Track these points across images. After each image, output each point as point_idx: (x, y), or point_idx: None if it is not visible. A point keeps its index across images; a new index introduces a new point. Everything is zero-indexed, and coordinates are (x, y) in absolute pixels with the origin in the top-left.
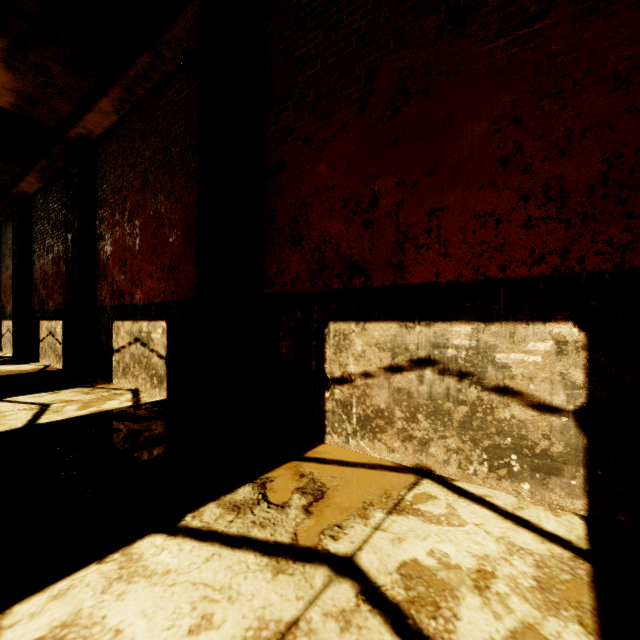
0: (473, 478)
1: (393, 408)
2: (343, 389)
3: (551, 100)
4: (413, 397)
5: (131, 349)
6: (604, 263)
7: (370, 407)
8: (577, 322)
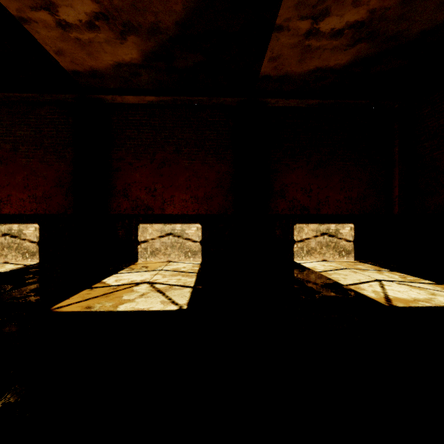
0: (181, 260)
1: (161, 247)
2: (145, 244)
3: (196, 178)
4: (167, 243)
5: None
6: (204, 212)
7: (154, 248)
8: (200, 224)
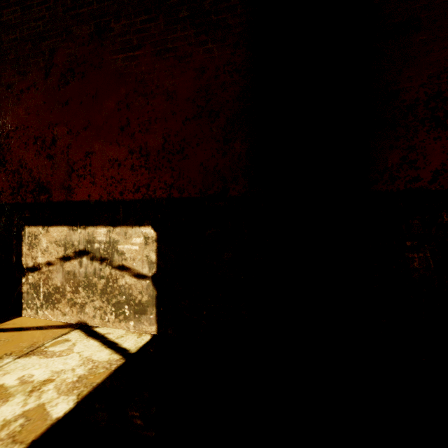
0: (108, 324)
1: (65, 285)
2: (34, 275)
3: (143, 98)
4: (76, 276)
5: None
6: (163, 194)
7: (51, 286)
8: (153, 226)
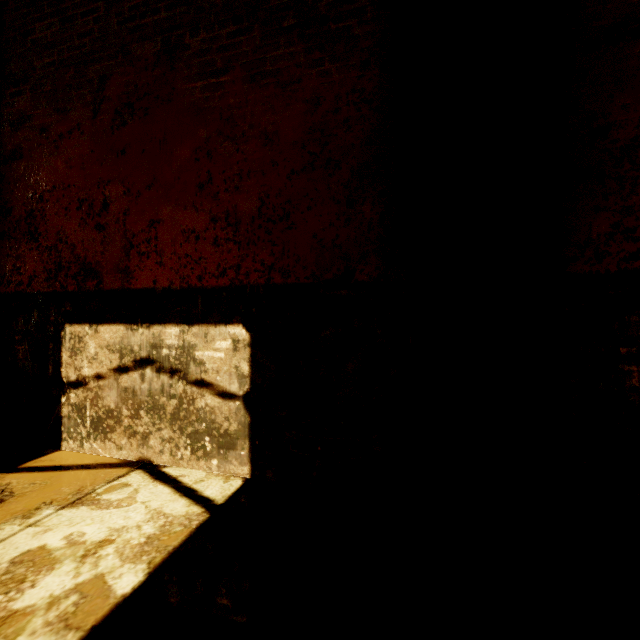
0: (181, 462)
1: (121, 407)
2: (78, 393)
3: (230, 143)
4: (137, 395)
5: None
6: (260, 279)
7: (102, 408)
8: (245, 324)
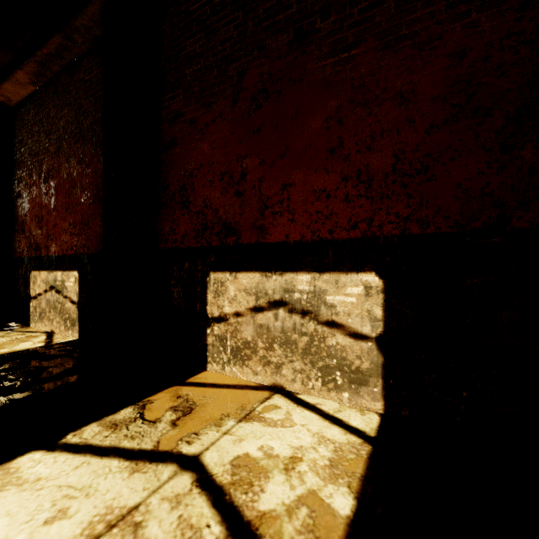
0: (312, 391)
1: (257, 340)
2: (220, 326)
3: (362, 108)
4: (271, 331)
5: (47, 296)
6: (394, 230)
7: (240, 340)
8: (378, 272)
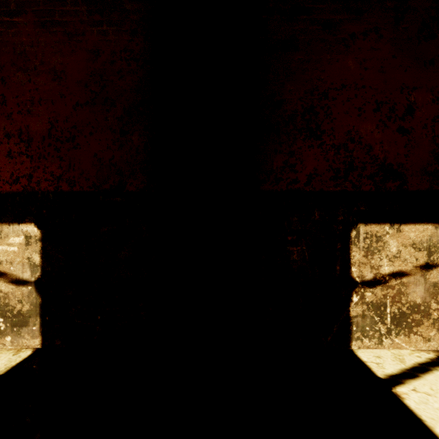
0: None
1: None
2: None
3: (23, 73)
4: None
5: None
6: (50, 186)
7: None
8: (36, 223)
